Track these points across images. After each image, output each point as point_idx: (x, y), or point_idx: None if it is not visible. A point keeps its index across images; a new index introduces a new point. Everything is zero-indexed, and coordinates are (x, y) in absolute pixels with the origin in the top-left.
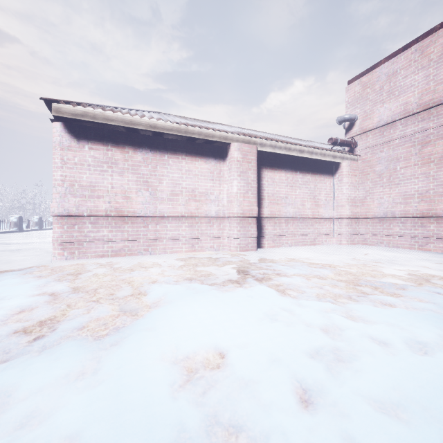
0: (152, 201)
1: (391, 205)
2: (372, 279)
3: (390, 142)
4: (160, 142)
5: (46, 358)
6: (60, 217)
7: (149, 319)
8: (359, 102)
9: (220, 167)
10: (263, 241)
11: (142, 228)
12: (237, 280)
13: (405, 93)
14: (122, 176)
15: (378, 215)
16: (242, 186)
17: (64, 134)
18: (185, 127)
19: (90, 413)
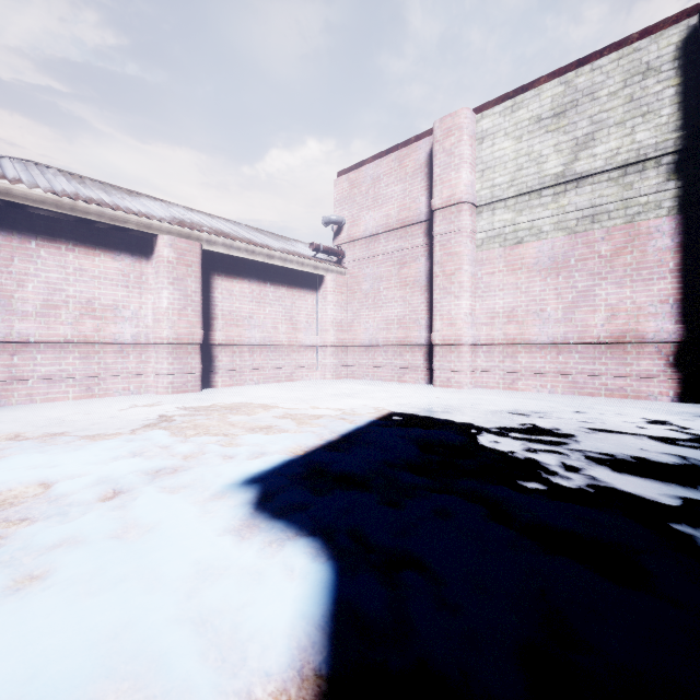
0: (3, 316)
1: (376, 332)
2: (303, 412)
3: (375, 258)
4: (21, 219)
5: None
6: None
7: None
8: (347, 203)
9: (141, 269)
10: (215, 379)
11: None
12: (131, 426)
13: (387, 204)
14: None
15: (364, 343)
16: (177, 299)
17: None
18: (72, 200)
19: None
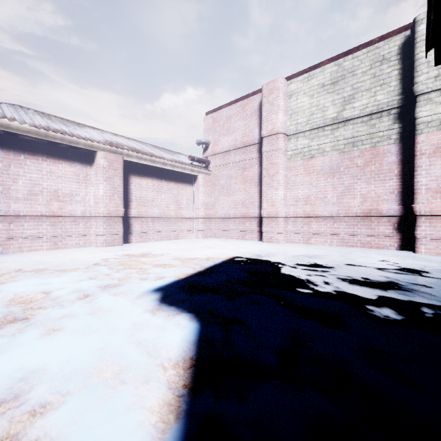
0: (4, 200)
1: (228, 209)
2: (185, 256)
3: (228, 165)
4: (15, 142)
5: None
6: None
7: None
8: (211, 131)
9: (87, 171)
10: (131, 238)
11: None
12: (85, 264)
13: (235, 133)
14: None
15: (221, 216)
16: (108, 190)
17: None
18: (46, 131)
19: None
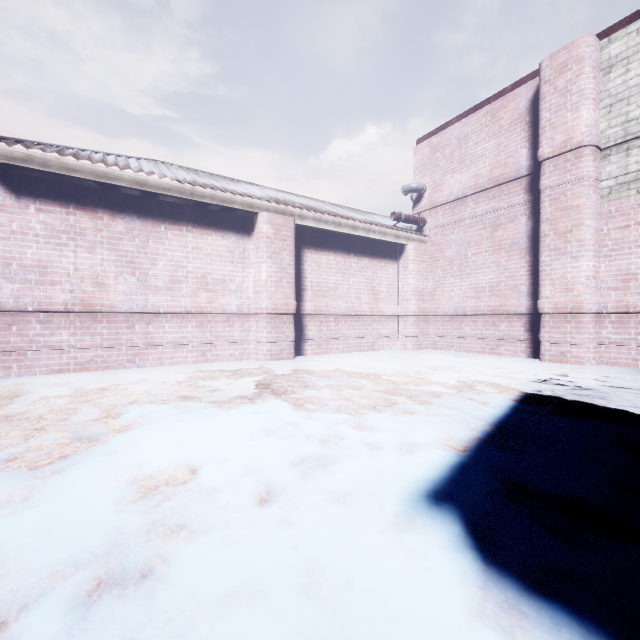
0: (141, 291)
1: (462, 300)
2: (413, 388)
3: (461, 222)
4: (154, 207)
5: None
6: None
7: (111, 442)
8: (428, 169)
9: (244, 245)
10: (305, 347)
11: (126, 330)
12: (249, 395)
13: (476, 164)
14: (93, 253)
15: (448, 312)
16: (274, 272)
17: None
18: (191, 186)
19: (13, 530)
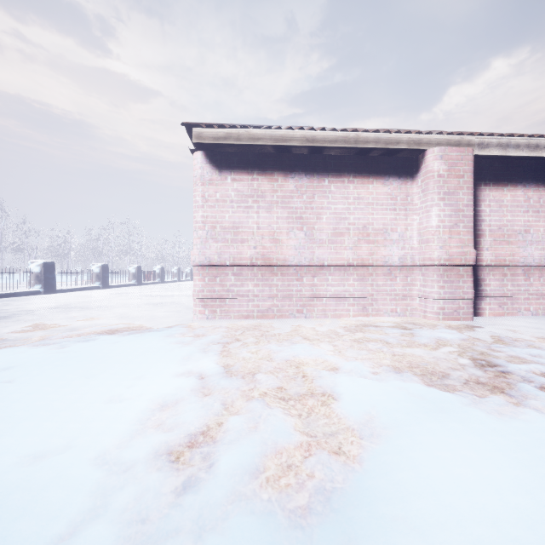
0: (308, 245)
1: None
2: None
3: None
4: (319, 162)
5: None
6: (201, 266)
7: (384, 483)
8: None
9: (406, 190)
10: (481, 305)
11: (295, 282)
12: (495, 385)
13: None
14: (270, 212)
15: None
16: (447, 216)
17: (205, 166)
18: (355, 133)
19: None
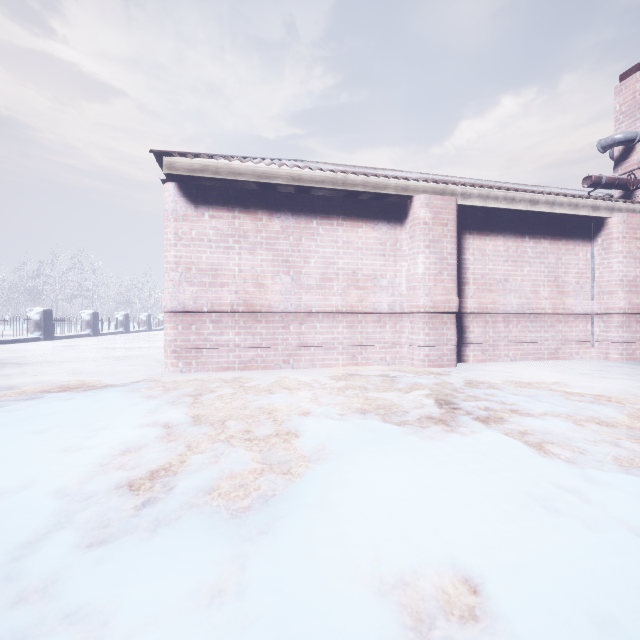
0: (295, 290)
1: None
2: None
3: None
4: (306, 202)
5: (160, 549)
6: (174, 313)
7: (314, 485)
8: None
9: (396, 235)
10: (465, 352)
11: (281, 330)
12: (441, 419)
13: None
14: (254, 254)
15: None
16: (432, 263)
17: (178, 199)
18: (343, 175)
19: None
